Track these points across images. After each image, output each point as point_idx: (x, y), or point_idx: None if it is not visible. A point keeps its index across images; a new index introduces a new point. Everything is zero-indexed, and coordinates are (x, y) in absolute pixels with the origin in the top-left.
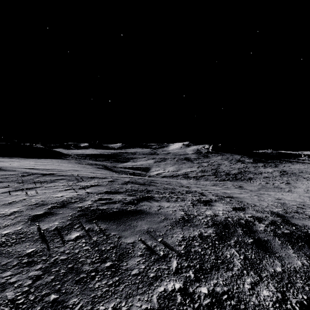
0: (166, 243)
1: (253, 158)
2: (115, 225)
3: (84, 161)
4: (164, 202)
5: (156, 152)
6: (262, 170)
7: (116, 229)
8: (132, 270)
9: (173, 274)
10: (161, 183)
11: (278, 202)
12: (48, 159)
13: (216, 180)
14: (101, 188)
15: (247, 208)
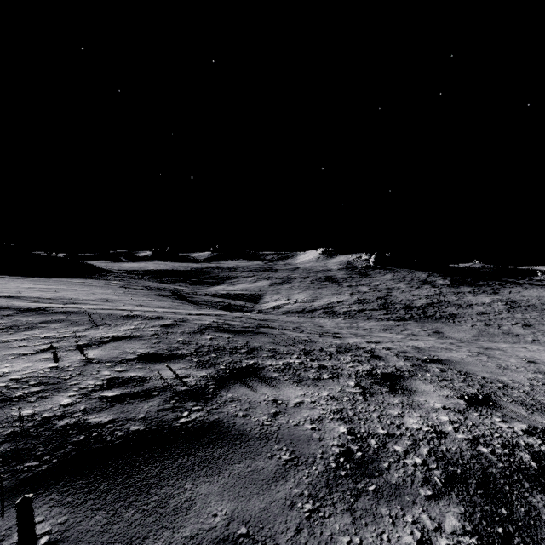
0: None
1: (450, 277)
2: (104, 514)
3: (137, 282)
4: (289, 384)
5: (273, 266)
6: (472, 299)
7: (96, 541)
8: None
9: None
10: (282, 328)
11: (540, 371)
12: (66, 278)
13: (388, 320)
14: (135, 344)
15: (495, 396)
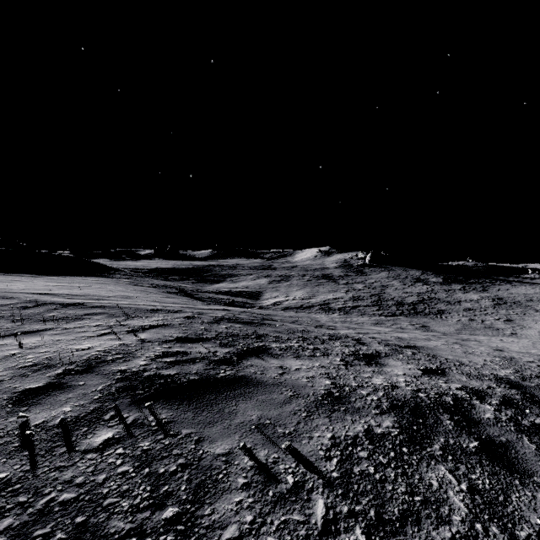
0: (298, 455)
1: (442, 275)
2: (191, 413)
3: (144, 280)
4: (291, 358)
5: (272, 265)
6: (461, 296)
7: (192, 422)
8: (225, 527)
9: (319, 537)
10: (282, 321)
11: (500, 356)
12: (79, 276)
13: (380, 315)
14: (170, 330)
15: (448, 370)
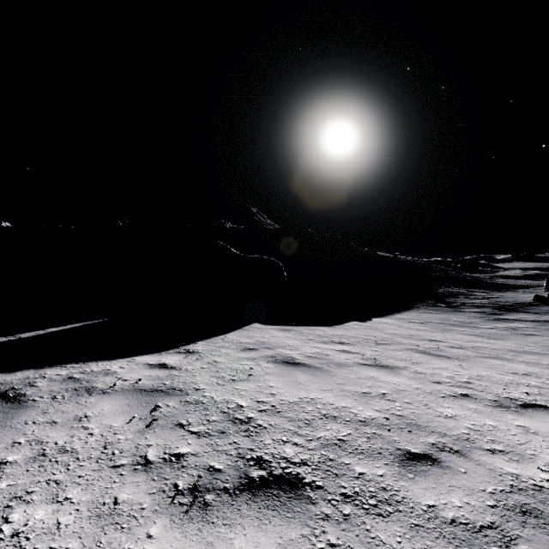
0: None
1: None
2: None
3: None
4: None
5: None
6: None
7: None
8: None
9: None
10: None
11: None
12: None
13: None
14: None
15: None
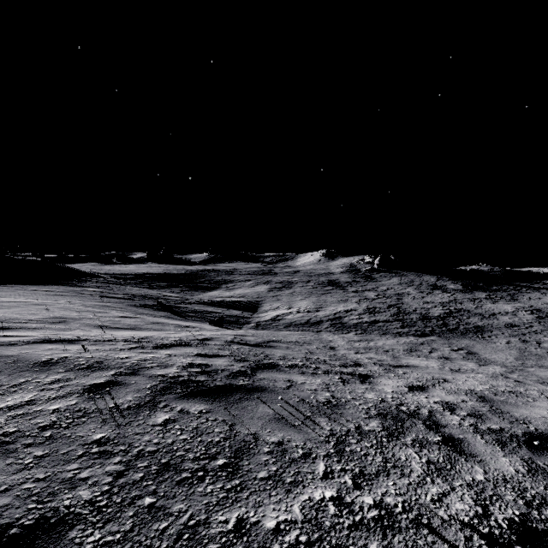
0: None
1: (460, 281)
2: None
3: (120, 288)
4: None
5: (272, 269)
6: (492, 307)
7: None
8: None
9: None
10: (287, 366)
11: None
12: (34, 285)
13: (406, 335)
14: None
15: None
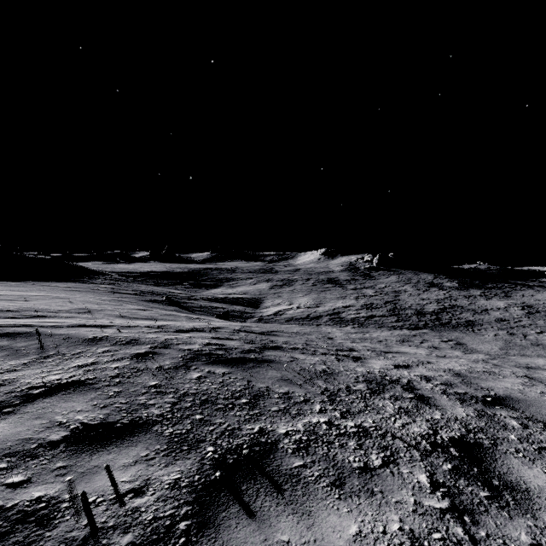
0: None
1: (457, 279)
2: None
3: (129, 285)
4: (325, 496)
5: (273, 268)
6: (485, 303)
7: None
8: None
9: None
10: (290, 348)
11: None
12: (49, 282)
13: (401, 328)
14: (77, 402)
15: None
